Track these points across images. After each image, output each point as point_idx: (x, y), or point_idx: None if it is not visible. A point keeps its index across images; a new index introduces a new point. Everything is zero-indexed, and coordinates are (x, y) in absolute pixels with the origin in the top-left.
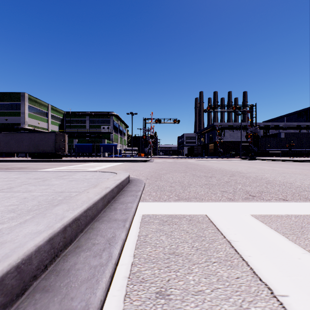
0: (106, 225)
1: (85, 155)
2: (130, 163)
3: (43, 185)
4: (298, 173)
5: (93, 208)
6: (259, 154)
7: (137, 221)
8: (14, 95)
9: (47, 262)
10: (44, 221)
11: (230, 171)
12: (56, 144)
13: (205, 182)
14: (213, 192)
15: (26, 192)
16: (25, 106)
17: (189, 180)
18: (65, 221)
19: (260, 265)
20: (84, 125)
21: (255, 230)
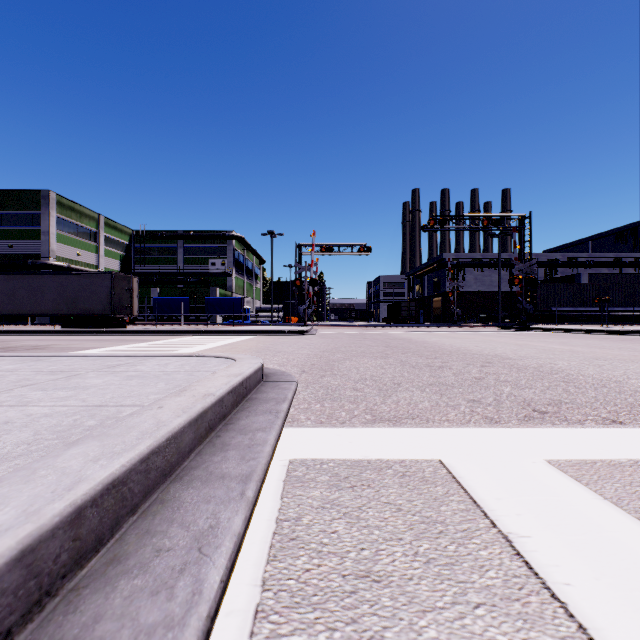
0: (199, 493)
1: (176, 321)
2: (267, 338)
3: (64, 389)
4: (628, 359)
5: (167, 447)
6: (538, 319)
7: (276, 478)
8: (28, 196)
9: (11, 620)
10: (24, 493)
11: (481, 354)
12: (114, 298)
13: (430, 379)
14: (451, 402)
15: (18, 405)
16: (51, 219)
17: (394, 376)
18: (81, 492)
19: (602, 614)
20: (173, 259)
21: (565, 504)
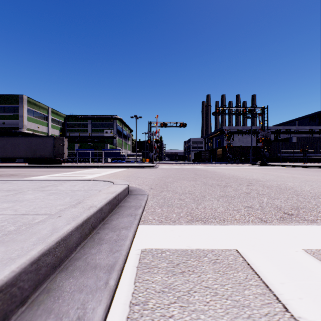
0: (76, 283)
1: (87, 161)
2: (133, 170)
3: (8, 202)
4: None
5: (57, 248)
6: (271, 160)
7: (132, 265)
8: (12, 97)
9: None
10: None
11: (246, 178)
12: (55, 149)
13: (221, 193)
14: (235, 207)
15: None
16: (24, 109)
17: (201, 191)
18: None
19: None
20: (86, 129)
21: None
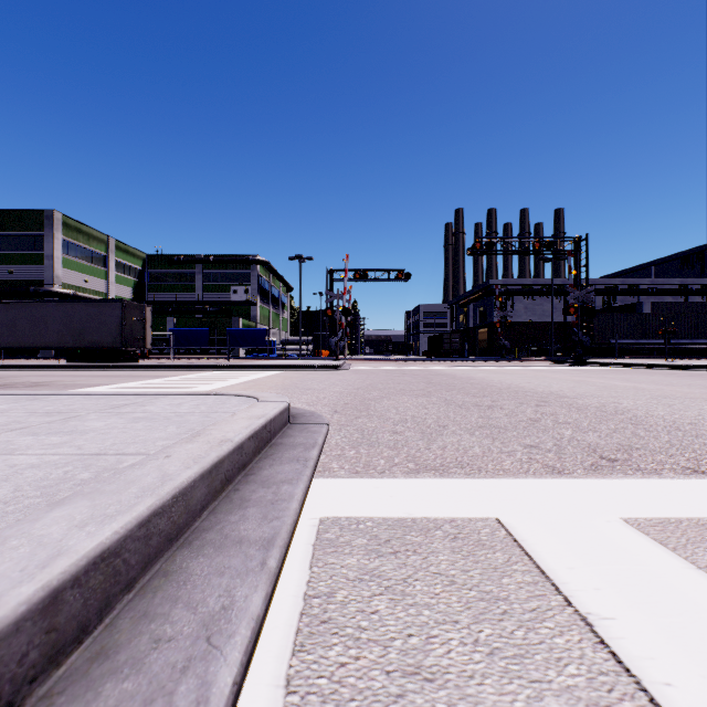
0: (210, 563)
1: (194, 355)
2: (295, 374)
3: (58, 434)
4: (701, 398)
5: (173, 506)
6: (595, 352)
7: (304, 542)
8: (30, 216)
9: None
10: None
11: (535, 392)
12: (125, 329)
13: (479, 420)
14: (505, 447)
15: (1, 453)
16: (56, 242)
17: (438, 417)
18: (58, 570)
19: None
20: (191, 286)
21: (651, 576)
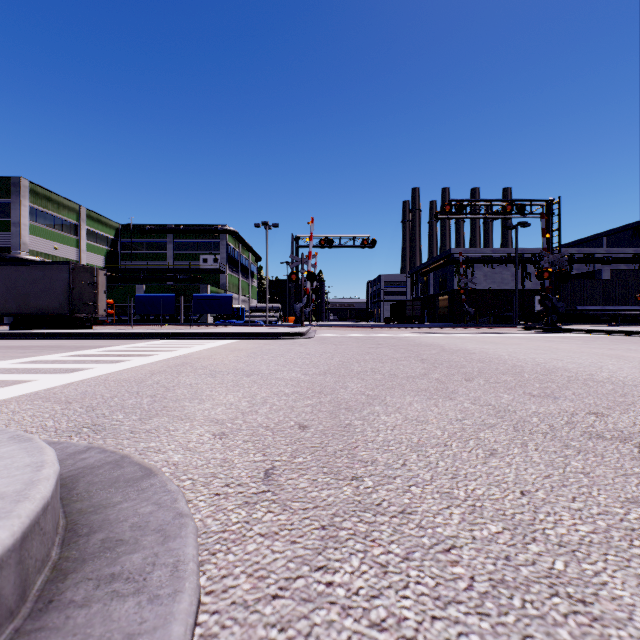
0: None
1: (163, 321)
2: (249, 344)
3: None
4: None
5: None
6: (561, 319)
7: None
8: None
9: None
10: None
11: (611, 381)
12: (73, 293)
13: None
14: None
15: None
16: (23, 209)
17: (594, 526)
18: None
19: None
20: (162, 254)
21: None
